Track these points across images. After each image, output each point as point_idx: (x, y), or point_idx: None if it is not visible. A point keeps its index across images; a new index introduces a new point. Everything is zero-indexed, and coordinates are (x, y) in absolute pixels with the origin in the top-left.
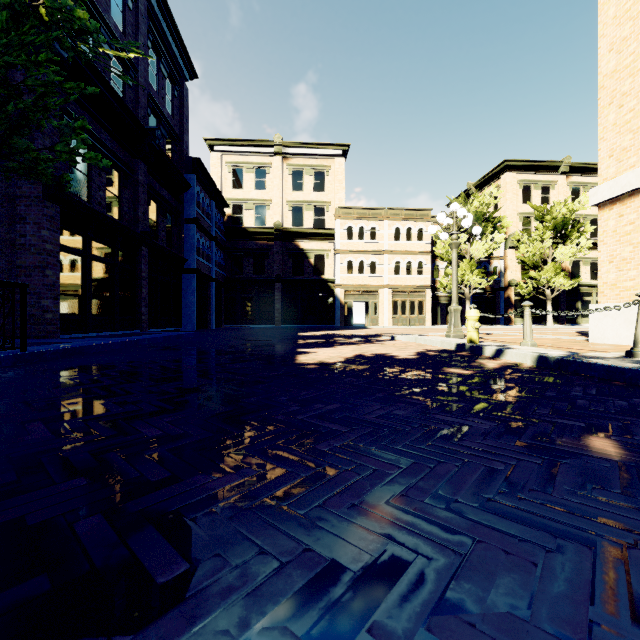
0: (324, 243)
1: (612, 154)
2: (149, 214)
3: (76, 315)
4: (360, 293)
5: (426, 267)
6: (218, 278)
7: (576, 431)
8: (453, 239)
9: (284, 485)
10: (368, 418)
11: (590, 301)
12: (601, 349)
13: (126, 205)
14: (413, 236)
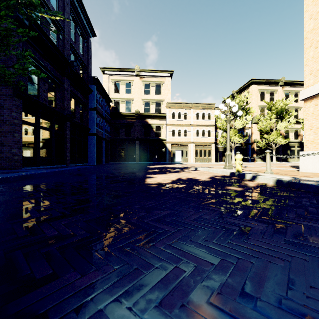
0: (160, 120)
1: (311, 73)
2: (71, 105)
3: (31, 157)
4: (179, 146)
5: (212, 133)
6: (107, 138)
7: (318, 231)
8: (227, 118)
9: (131, 282)
10: (187, 221)
11: (294, 150)
12: (308, 175)
13: (58, 100)
14: (205, 117)
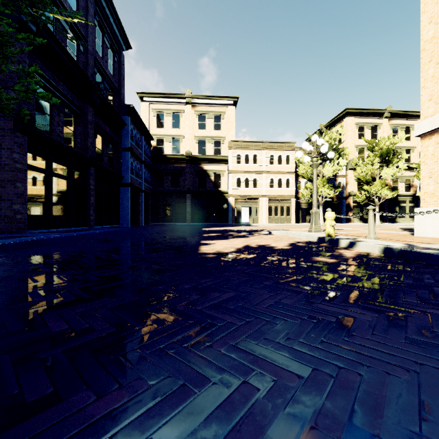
0: (221, 166)
1: (431, 98)
2: (96, 144)
3: (40, 216)
4: (246, 201)
5: (292, 182)
6: (146, 190)
7: None
8: (314, 161)
9: (175, 409)
10: (260, 308)
11: (405, 206)
12: (427, 241)
13: (79, 137)
14: (283, 161)
